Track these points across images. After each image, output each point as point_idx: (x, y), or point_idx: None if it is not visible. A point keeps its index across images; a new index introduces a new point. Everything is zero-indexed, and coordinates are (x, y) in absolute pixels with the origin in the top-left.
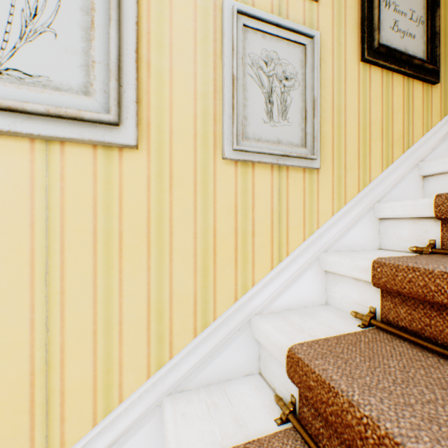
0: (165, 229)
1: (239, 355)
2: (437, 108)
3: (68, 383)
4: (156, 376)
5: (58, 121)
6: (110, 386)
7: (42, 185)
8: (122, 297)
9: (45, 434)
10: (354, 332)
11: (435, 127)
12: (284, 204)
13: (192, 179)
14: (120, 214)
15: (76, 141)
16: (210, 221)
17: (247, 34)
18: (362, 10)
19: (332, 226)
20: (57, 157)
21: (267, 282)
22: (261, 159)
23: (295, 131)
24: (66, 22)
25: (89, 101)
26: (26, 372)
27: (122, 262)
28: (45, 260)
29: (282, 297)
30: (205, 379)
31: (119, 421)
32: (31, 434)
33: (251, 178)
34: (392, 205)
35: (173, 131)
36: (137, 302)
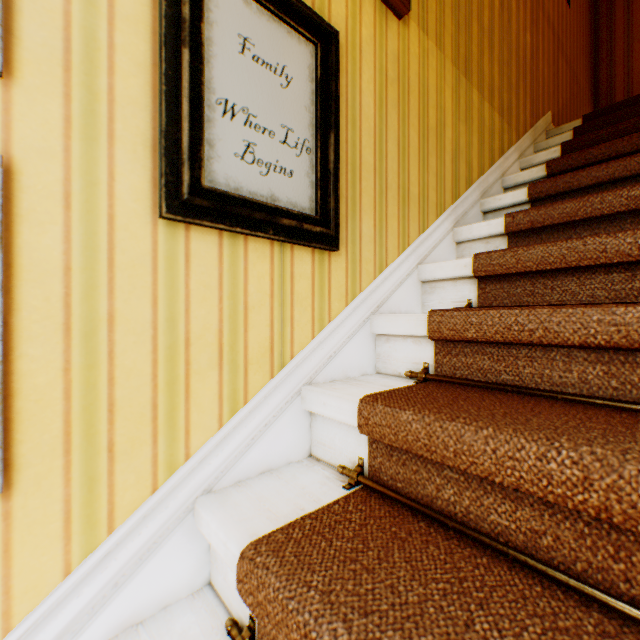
0: None
1: None
2: (342, 287)
3: None
4: None
5: None
6: None
7: None
8: None
9: None
10: None
11: (336, 319)
12: None
13: None
14: None
15: None
16: None
17: None
18: (161, 115)
19: (60, 605)
20: None
21: None
22: None
23: None
24: None
25: None
26: None
27: None
28: None
29: None
30: None
31: None
32: None
33: None
34: (209, 522)
35: None
36: None
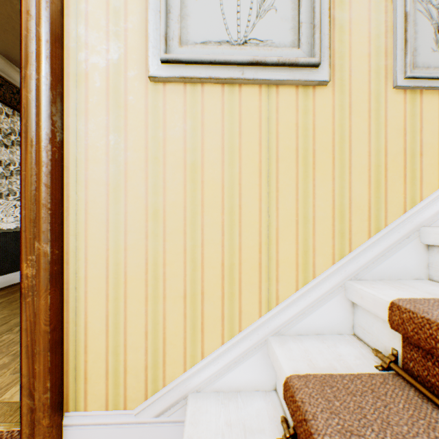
0: (345, 148)
1: (407, 260)
2: None
3: (280, 256)
4: (339, 264)
5: (279, 69)
6: (306, 264)
7: (265, 117)
8: (314, 199)
9: (267, 288)
10: None
11: None
12: None
13: (366, 107)
14: (313, 136)
15: (287, 83)
16: (381, 142)
17: None
18: None
19: None
20: (273, 97)
21: (435, 198)
22: (430, 84)
23: None
24: (281, 0)
25: (298, 52)
26: (256, 243)
27: (314, 172)
28: (267, 168)
29: None
30: (378, 274)
31: (313, 291)
32: (259, 285)
33: (418, 104)
34: None
35: (351, 70)
36: (325, 204)
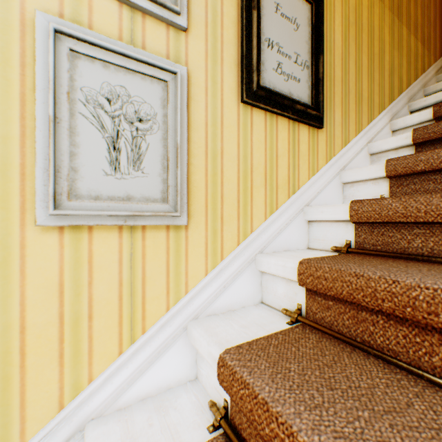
0: None
1: None
2: (324, 152)
3: None
4: None
5: None
6: None
7: None
8: None
9: None
10: None
11: (321, 170)
12: (139, 271)
13: None
14: None
15: None
16: (14, 312)
17: (78, 61)
18: (242, 48)
19: (204, 287)
20: None
21: (113, 373)
22: (100, 221)
23: (154, 182)
24: None
25: None
26: None
27: None
28: None
29: (135, 386)
30: None
31: None
32: None
33: (88, 246)
34: (269, 261)
35: None
36: None
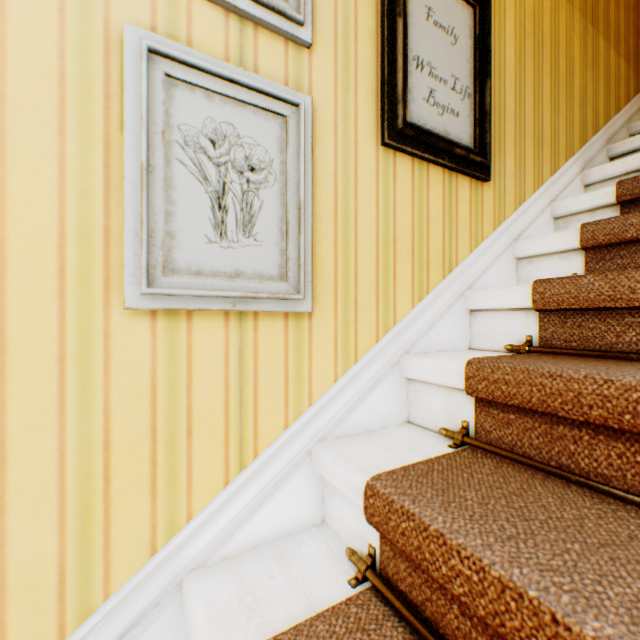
0: None
1: None
2: (490, 214)
3: None
4: None
5: None
6: None
7: None
8: None
9: None
10: (332, 608)
11: (487, 240)
12: (250, 373)
13: (54, 350)
14: None
15: None
16: (97, 422)
17: (175, 90)
18: (382, 70)
19: (334, 398)
20: None
21: (217, 509)
22: (202, 305)
23: (270, 254)
24: None
25: None
26: None
27: None
28: None
29: (245, 529)
30: None
31: None
32: None
33: (186, 337)
34: (420, 363)
35: (7, 263)
36: None
